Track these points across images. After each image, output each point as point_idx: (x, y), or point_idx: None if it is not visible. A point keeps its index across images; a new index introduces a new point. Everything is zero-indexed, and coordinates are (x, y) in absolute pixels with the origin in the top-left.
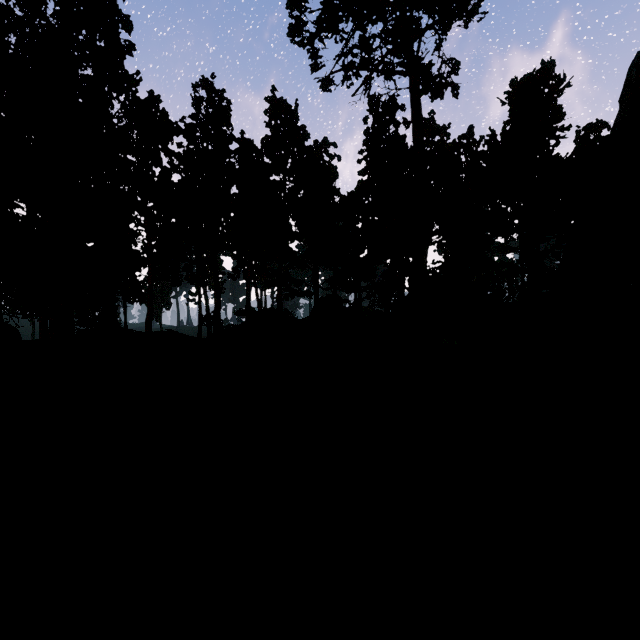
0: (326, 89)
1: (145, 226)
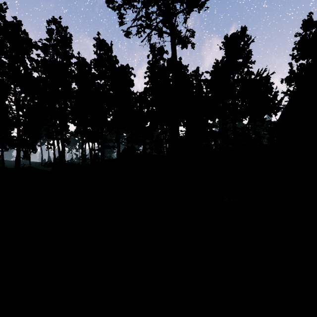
0: (127, 36)
1: (14, 102)
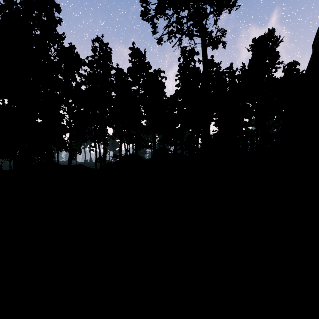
0: (159, 43)
1: (68, 112)
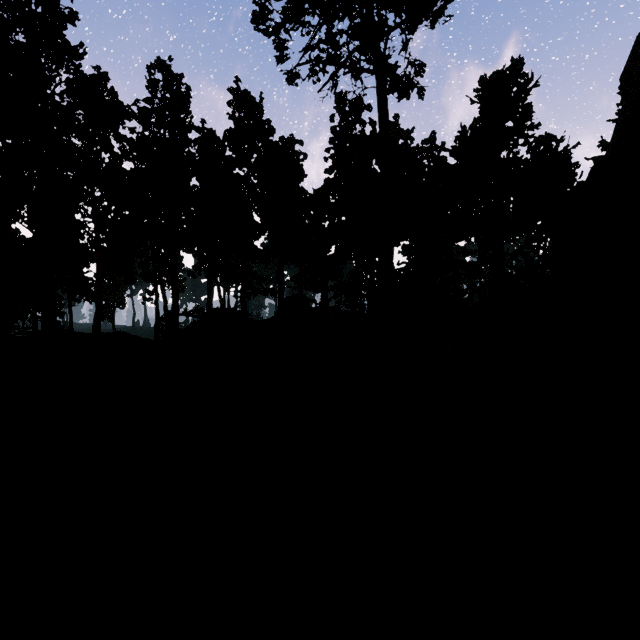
0: (292, 82)
1: (92, 217)
